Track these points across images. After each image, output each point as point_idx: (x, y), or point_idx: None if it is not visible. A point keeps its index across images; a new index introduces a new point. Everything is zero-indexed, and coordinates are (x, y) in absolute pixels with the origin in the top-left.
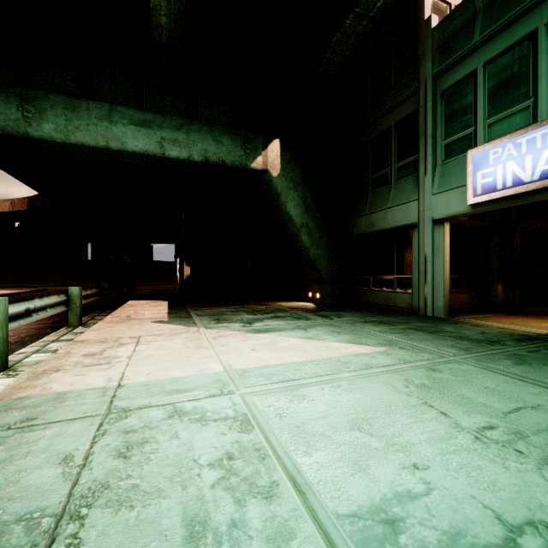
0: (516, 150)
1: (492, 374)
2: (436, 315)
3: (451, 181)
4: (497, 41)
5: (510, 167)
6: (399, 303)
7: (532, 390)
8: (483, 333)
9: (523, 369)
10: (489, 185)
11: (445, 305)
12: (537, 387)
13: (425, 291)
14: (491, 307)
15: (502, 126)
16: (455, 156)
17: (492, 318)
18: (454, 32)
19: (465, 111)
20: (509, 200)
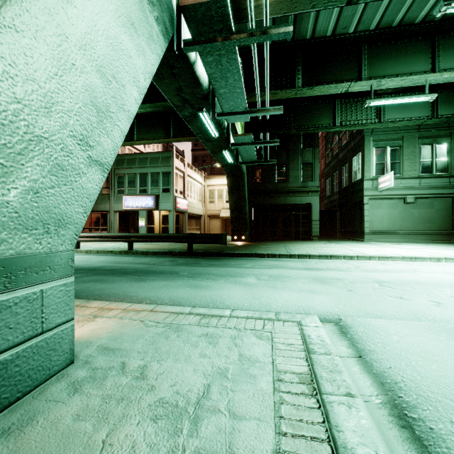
0: (132, 200)
1: None
2: None
3: (119, 201)
4: (130, 170)
5: (131, 203)
6: None
7: None
8: None
9: None
10: (127, 206)
11: None
12: None
13: (112, 232)
14: None
15: (131, 191)
16: (120, 194)
17: None
18: (120, 159)
19: (123, 183)
20: (132, 210)
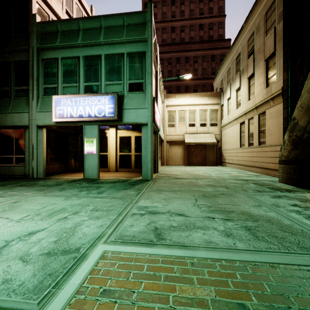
0: (71, 102)
1: (46, 197)
2: (39, 177)
3: (47, 107)
4: (66, 51)
5: (69, 109)
6: (17, 172)
7: (57, 199)
8: (57, 182)
9: (61, 192)
10: (61, 114)
11: (44, 171)
12: (60, 197)
13: (33, 164)
14: (69, 170)
15: (68, 89)
16: (49, 95)
17: (67, 175)
18: (48, 33)
19: (53, 75)
20: (70, 123)
